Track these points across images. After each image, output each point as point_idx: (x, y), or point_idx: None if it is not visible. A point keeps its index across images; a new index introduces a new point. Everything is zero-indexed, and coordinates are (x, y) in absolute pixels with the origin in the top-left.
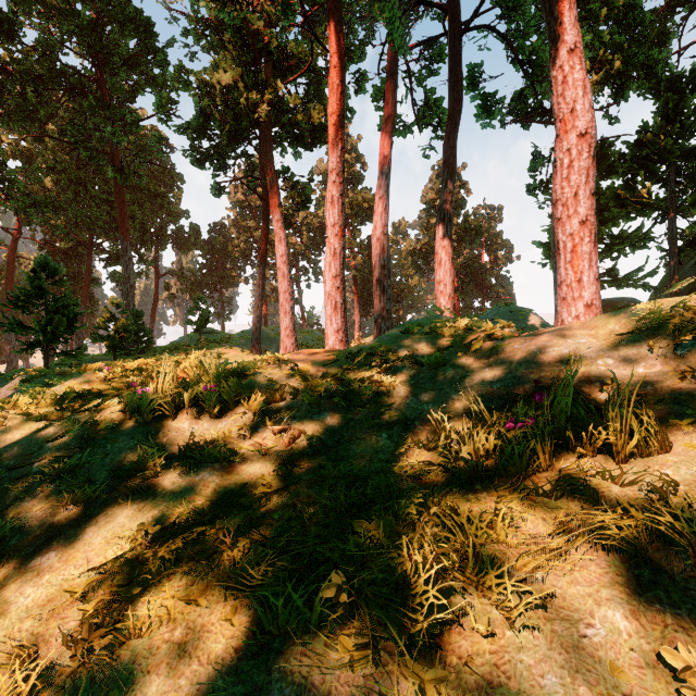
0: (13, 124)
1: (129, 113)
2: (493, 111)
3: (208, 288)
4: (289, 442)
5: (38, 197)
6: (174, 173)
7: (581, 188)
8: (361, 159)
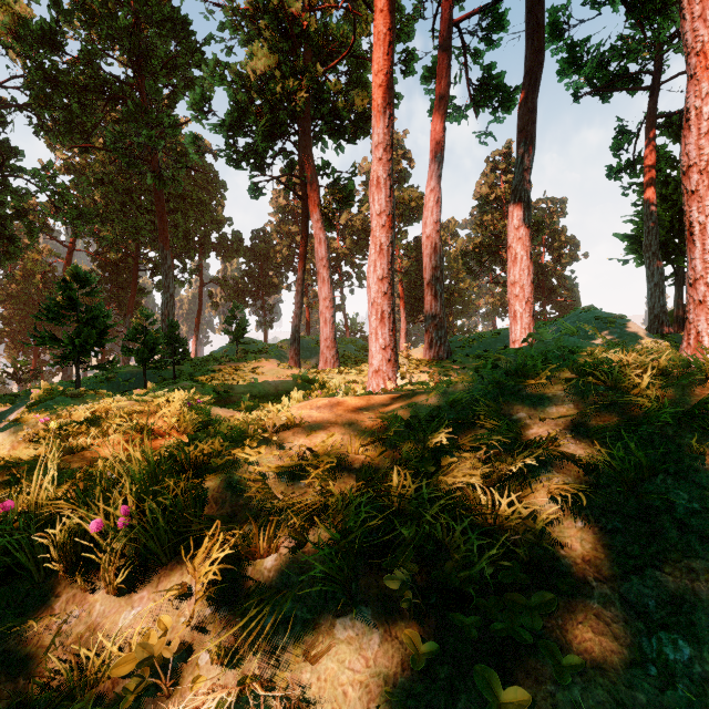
0: (63, 138)
1: (167, 116)
2: (583, 63)
3: (250, 296)
4: None
5: (85, 209)
6: (217, 180)
7: None
8: (407, 155)
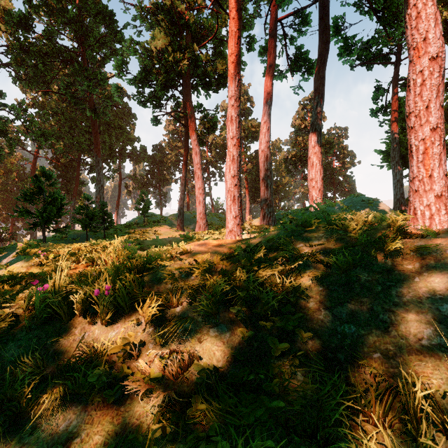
0: (31, 85)
1: (99, 73)
2: (352, 50)
3: (151, 186)
4: (179, 373)
5: (46, 130)
6: (130, 113)
7: (432, 102)
8: (250, 99)
